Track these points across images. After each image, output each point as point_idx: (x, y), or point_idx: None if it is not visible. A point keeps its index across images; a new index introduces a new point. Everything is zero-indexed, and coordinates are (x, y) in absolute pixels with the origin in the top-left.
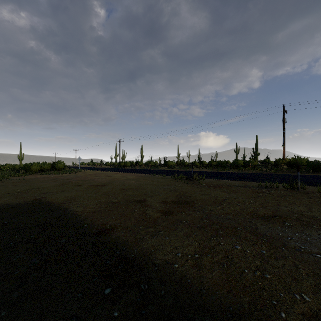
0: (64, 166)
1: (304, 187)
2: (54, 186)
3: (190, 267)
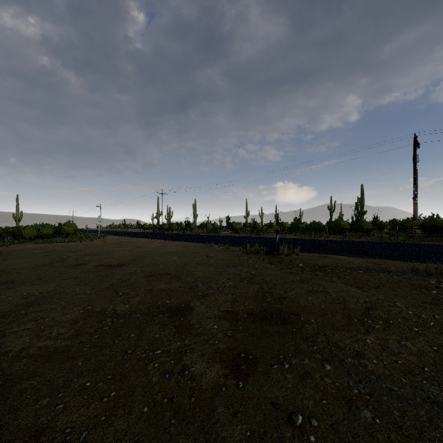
0: (76, 230)
1: None
2: (34, 266)
3: None
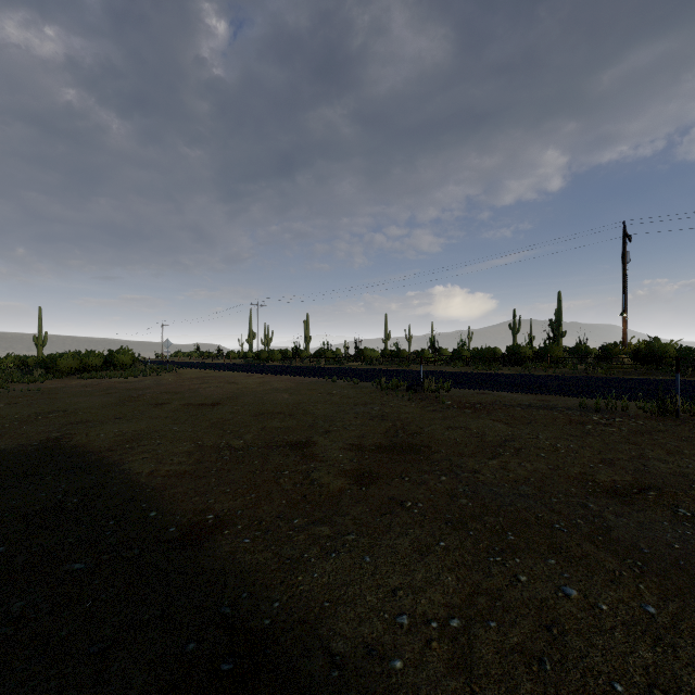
0: (134, 359)
1: (691, 411)
2: (102, 406)
3: (442, 671)
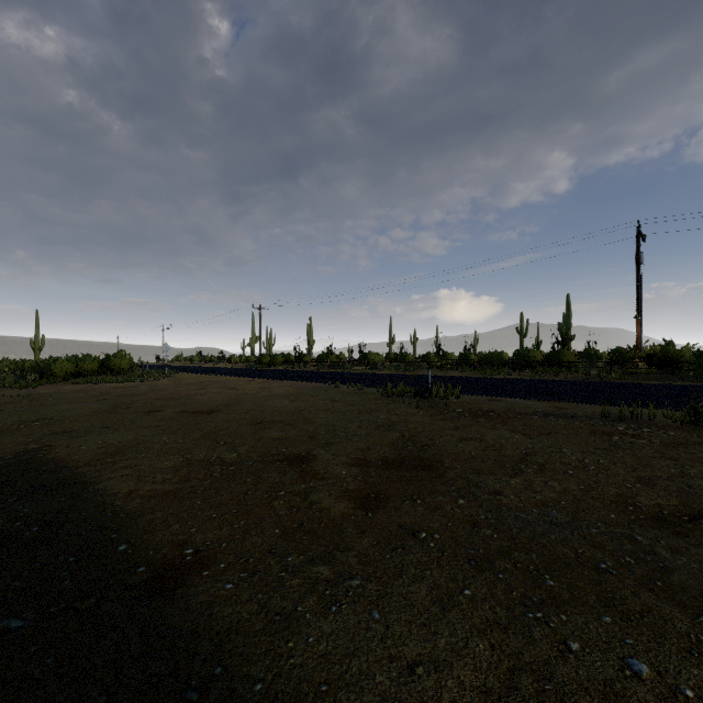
0: (132, 364)
1: None
2: (91, 413)
3: None
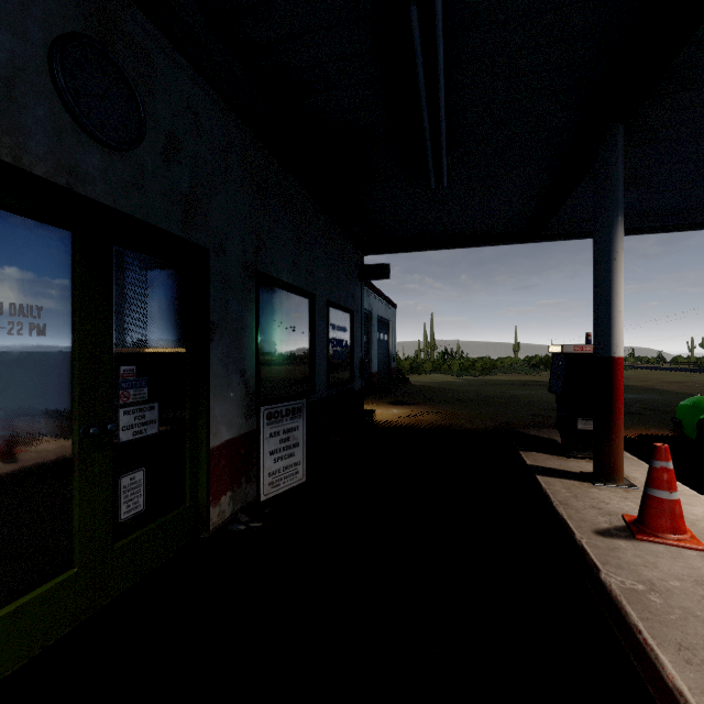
0: None
1: None
2: None
3: None
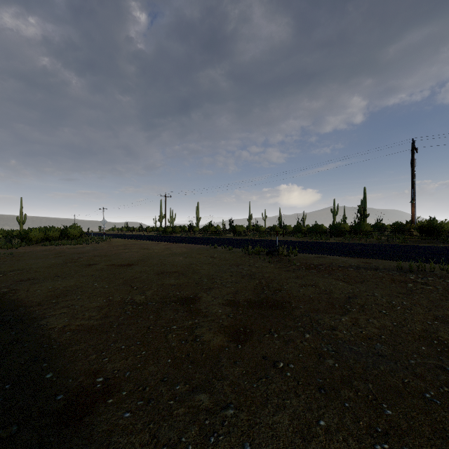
0: (81, 232)
1: None
2: (49, 266)
3: None
